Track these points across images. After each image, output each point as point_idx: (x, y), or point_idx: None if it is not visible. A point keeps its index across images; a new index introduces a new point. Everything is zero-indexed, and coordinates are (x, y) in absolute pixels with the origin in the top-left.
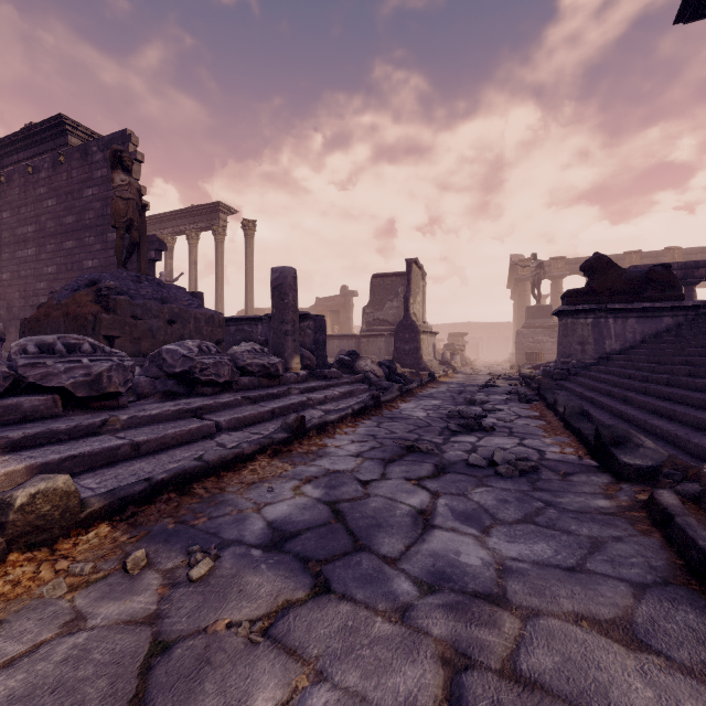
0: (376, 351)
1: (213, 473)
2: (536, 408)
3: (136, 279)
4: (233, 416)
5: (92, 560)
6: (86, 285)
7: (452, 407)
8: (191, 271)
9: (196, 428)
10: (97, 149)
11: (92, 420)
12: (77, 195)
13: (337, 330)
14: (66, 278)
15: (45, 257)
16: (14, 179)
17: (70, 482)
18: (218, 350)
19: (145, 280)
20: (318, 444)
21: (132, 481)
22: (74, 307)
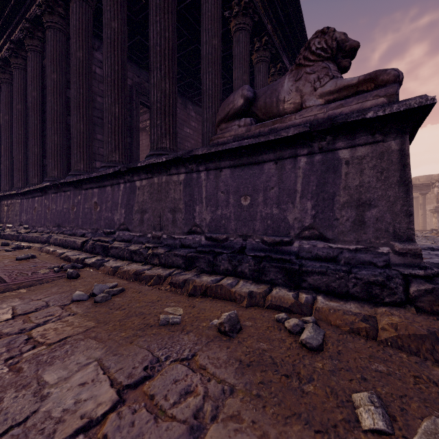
0: None
1: None
2: None
3: None
4: None
5: None
6: None
7: None
8: None
9: None
10: None
11: None
12: None
13: None
14: None
15: None
16: None
17: None
18: None
19: None
20: None
21: None
22: None
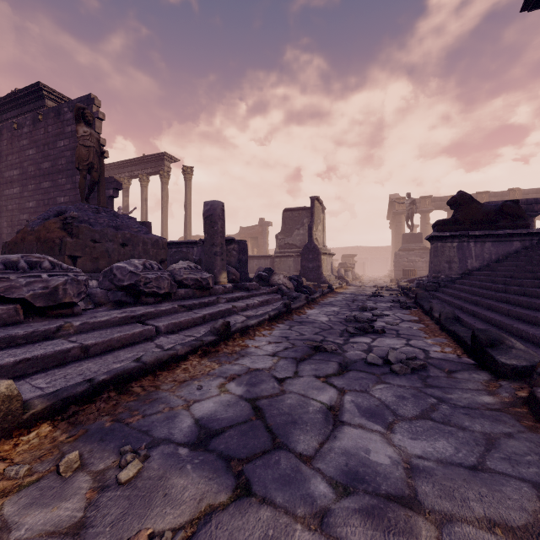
0: (287, 268)
1: (150, 373)
2: (415, 314)
3: (95, 210)
4: (170, 321)
5: (29, 462)
6: (55, 215)
7: (348, 313)
8: (142, 206)
9: (139, 332)
10: (68, 110)
11: (47, 327)
12: (52, 146)
13: (256, 252)
14: (44, 211)
15: (27, 194)
16: (3, 133)
17: (12, 387)
18: (160, 267)
19: (102, 211)
20: (241, 344)
21: (79, 380)
22: (44, 232)
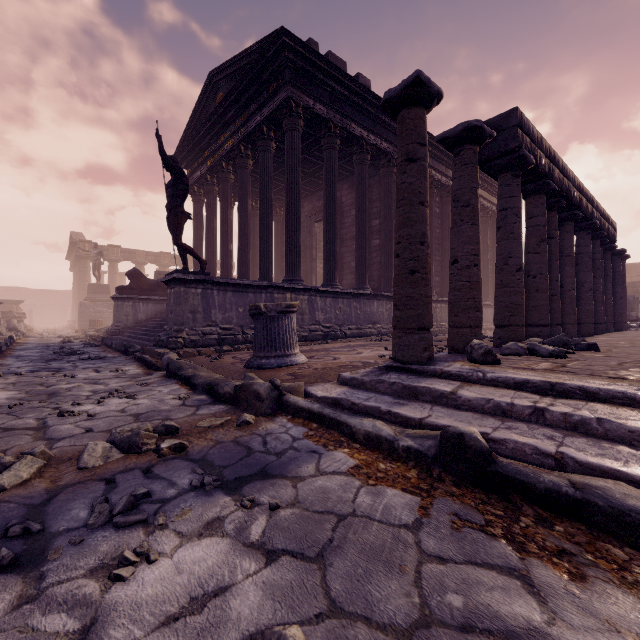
0: None
1: None
2: (102, 348)
3: None
4: None
5: None
6: None
7: (52, 351)
8: None
9: None
10: None
11: None
12: None
13: None
14: None
15: None
16: None
17: None
18: None
19: None
20: None
21: None
22: None
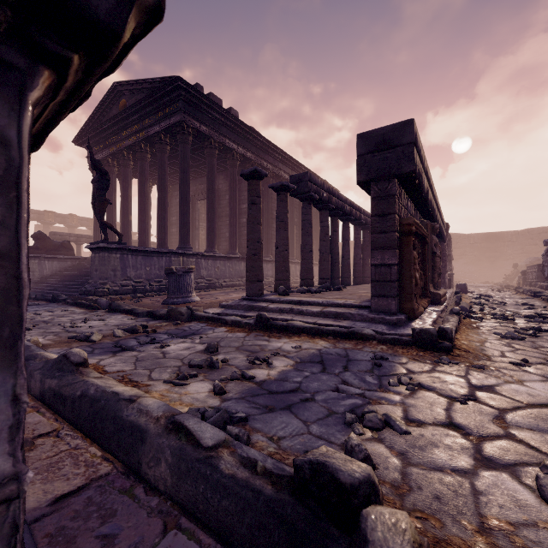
0: None
1: None
2: None
3: None
4: None
5: None
6: None
7: None
8: None
9: None
10: None
11: None
12: None
13: None
14: None
15: None
16: None
17: None
18: None
19: None
20: None
21: None
22: None
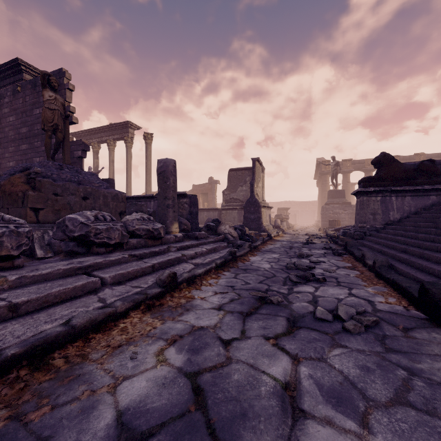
0: (232, 219)
1: (80, 337)
2: (347, 260)
3: (59, 167)
4: (118, 272)
5: None
6: (21, 170)
7: (288, 260)
8: (110, 167)
9: (81, 285)
10: None
11: None
12: (29, 113)
13: (206, 205)
14: None
15: (8, 155)
16: None
17: None
18: (113, 218)
19: (65, 168)
20: (186, 296)
21: None
22: (9, 186)
